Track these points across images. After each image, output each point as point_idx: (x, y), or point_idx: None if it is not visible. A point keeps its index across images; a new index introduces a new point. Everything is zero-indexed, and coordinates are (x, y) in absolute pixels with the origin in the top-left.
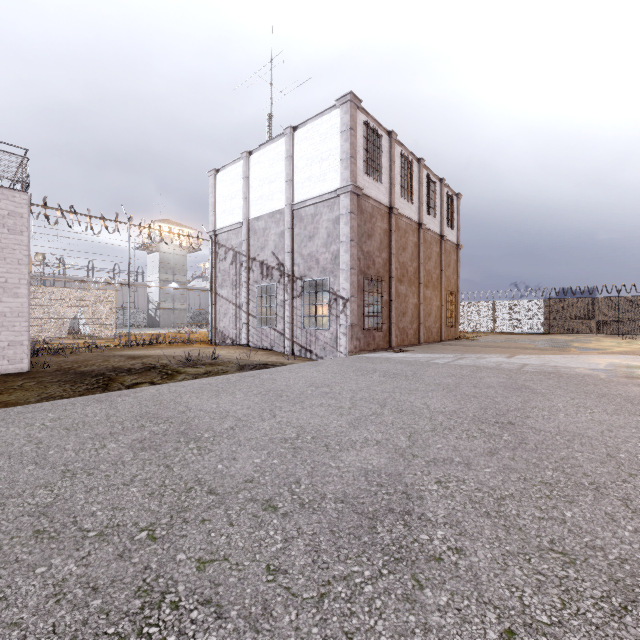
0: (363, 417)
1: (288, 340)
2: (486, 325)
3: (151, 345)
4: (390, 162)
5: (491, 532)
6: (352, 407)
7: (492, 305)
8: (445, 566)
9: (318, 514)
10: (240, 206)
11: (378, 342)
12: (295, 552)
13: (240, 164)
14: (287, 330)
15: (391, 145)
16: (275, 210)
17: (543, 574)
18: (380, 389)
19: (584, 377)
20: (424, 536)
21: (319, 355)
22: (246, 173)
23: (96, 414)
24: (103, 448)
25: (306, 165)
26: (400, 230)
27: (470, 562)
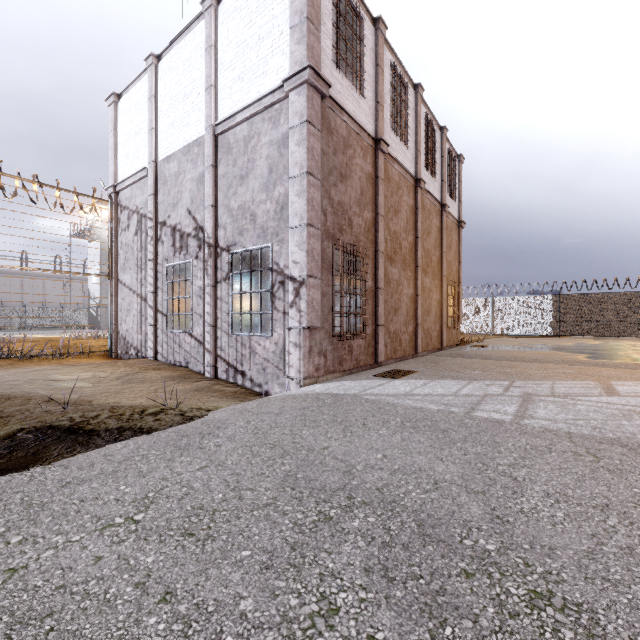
0: None
1: (208, 353)
2: (483, 326)
3: None
4: (376, 68)
5: None
6: None
7: (490, 302)
8: None
9: None
10: (146, 144)
11: (357, 356)
12: None
13: (146, 79)
14: (207, 336)
15: (378, 41)
16: (191, 141)
17: None
18: None
19: None
20: None
21: (256, 381)
22: (152, 89)
23: None
24: None
25: (236, 55)
26: (391, 182)
27: None
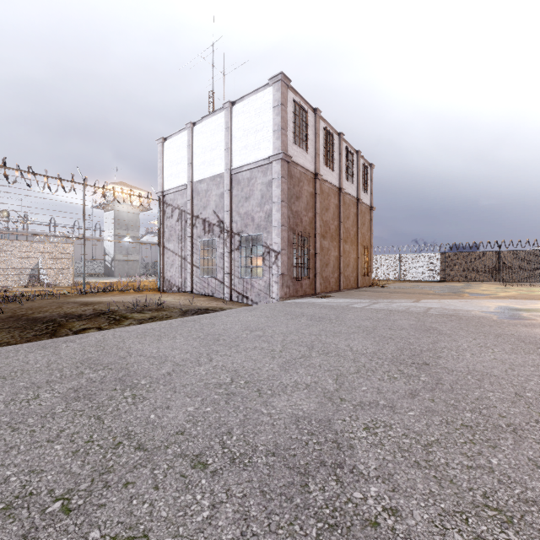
0: (293, 360)
1: (227, 288)
2: (394, 274)
3: (105, 292)
4: (315, 135)
5: (424, 486)
6: (283, 350)
7: (399, 258)
8: (382, 533)
9: (249, 471)
10: (185, 170)
11: (305, 289)
12: (222, 522)
13: (185, 133)
14: (226, 279)
15: (316, 120)
16: (216, 174)
17: (484, 538)
18: (308, 332)
19: (480, 319)
20: (357, 494)
21: (254, 301)
22: (190, 141)
23: (37, 361)
24: (36, 398)
25: (243, 135)
26: (323, 193)
27: (407, 526)
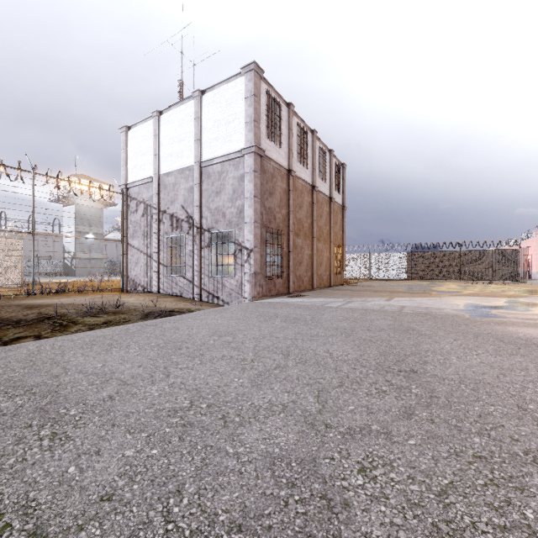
0: (267, 372)
1: (196, 287)
2: (364, 273)
3: (58, 293)
4: (289, 130)
5: None
6: (255, 359)
7: (368, 257)
8: None
9: None
10: (151, 162)
11: (278, 288)
12: None
13: (151, 122)
14: (196, 278)
15: (289, 115)
16: (184, 167)
17: None
18: (282, 336)
19: (454, 317)
20: None
21: (225, 301)
22: (157, 131)
23: None
24: None
25: (213, 126)
26: (297, 190)
27: None
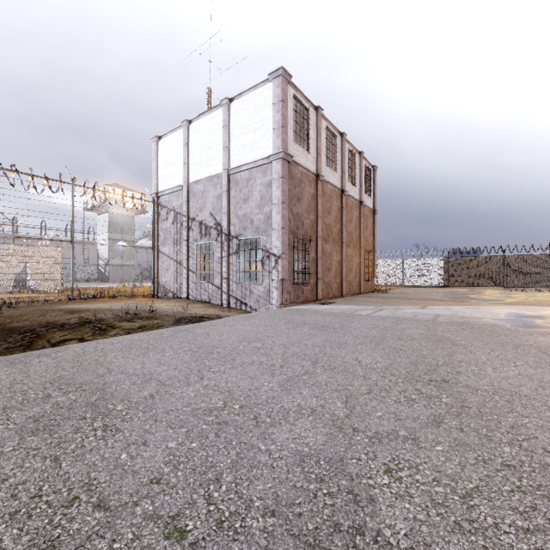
0: (295, 377)
1: (225, 294)
2: (396, 279)
3: (95, 299)
4: (317, 134)
5: None
6: (284, 365)
7: (401, 262)
8: None
9: (240, 541)
10: (181, 170)
11: (306, 295)
12: None
13: (181, 132)
14: (224, 284)
15: (318, 119)
16: (213, 174)
17: None
18: (311, 343)
19: (493, 327)
20: None
21: (253, 307)
22: (186, 140)
23: None
24: None
25: (241, 133)
26: (325, 195)
27: None
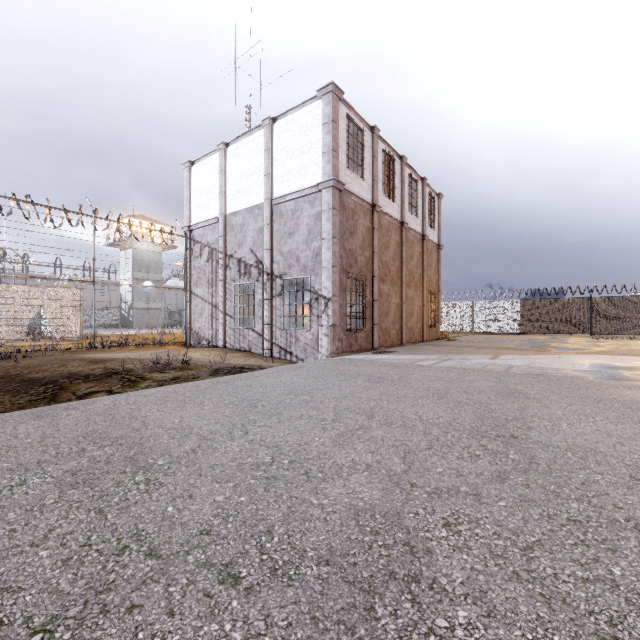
0: (349, 432)
1: (267, 341)
2: (465, 325)
3: (119, 347)
4: (373, 158)
5: (528, 609)
6: (336, 419)
7: (471, 305)
8: None
9: (295, 587)
10: (216, 200)
11: (360, 343)
12: None
13: (216, 156)
14: (266, 331)
15: (374, 141)
16: (253, 205)
17: None
18: (366, 396)
19: (573, 379)
20: (441, 621)
21: (299, 357)
22: (223, 166)
23: (29, 435)
24: (21, 485)
25: (286, 158)
26: (383, 228)
27: None
